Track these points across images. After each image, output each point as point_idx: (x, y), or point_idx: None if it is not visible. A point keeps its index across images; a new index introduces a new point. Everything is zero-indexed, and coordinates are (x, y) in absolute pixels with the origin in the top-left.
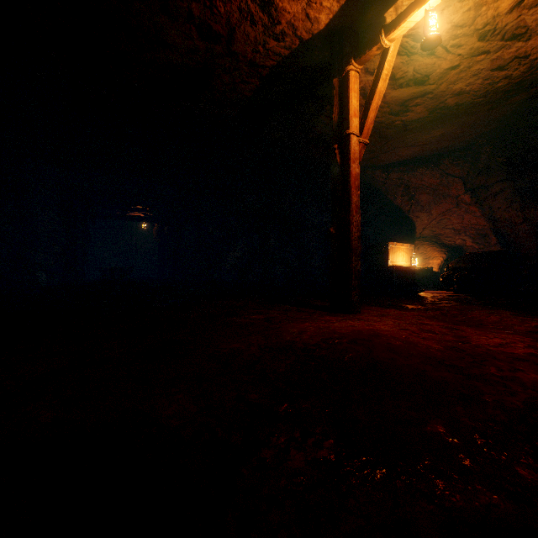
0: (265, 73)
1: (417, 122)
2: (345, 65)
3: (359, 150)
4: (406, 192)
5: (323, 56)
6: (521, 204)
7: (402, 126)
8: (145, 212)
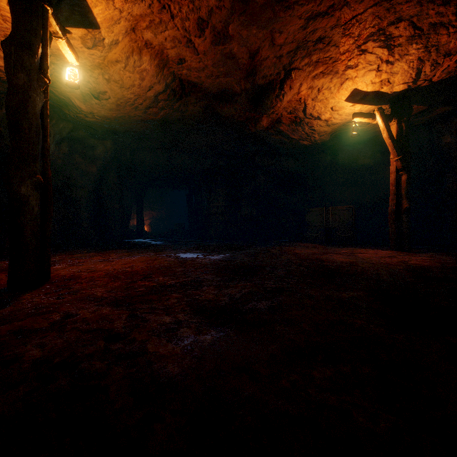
0: None
1: None
2: None
3: None
4: None
5: None
6: None
7: None
8: None
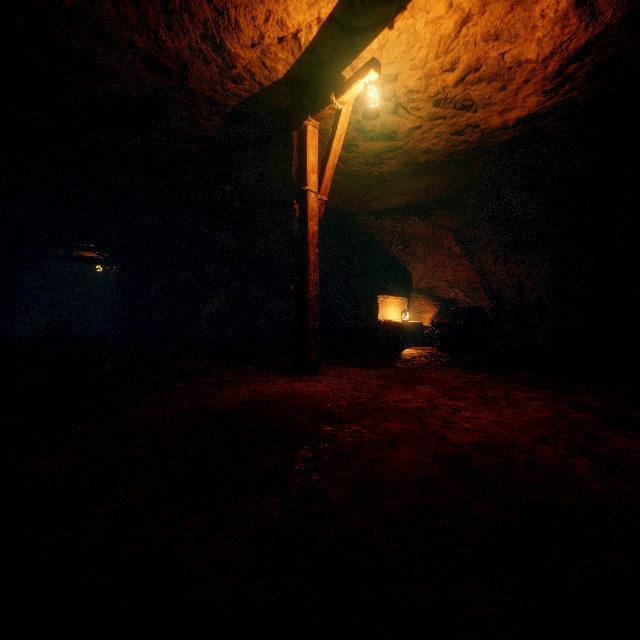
0: (228, 112)
1: (394, 174)
2: (304, 120)
3: (318, 207)
4: (401, 241)
5: (288, 103)
6: (505, 259)
7: (380, 177)
8: (98, 251)
